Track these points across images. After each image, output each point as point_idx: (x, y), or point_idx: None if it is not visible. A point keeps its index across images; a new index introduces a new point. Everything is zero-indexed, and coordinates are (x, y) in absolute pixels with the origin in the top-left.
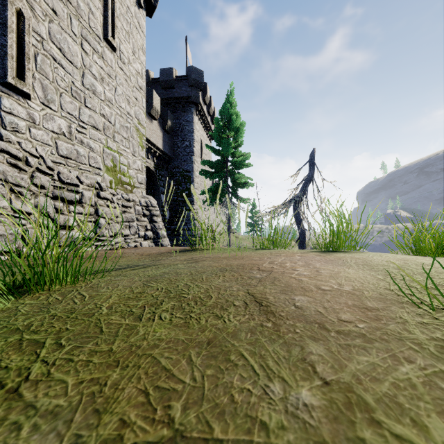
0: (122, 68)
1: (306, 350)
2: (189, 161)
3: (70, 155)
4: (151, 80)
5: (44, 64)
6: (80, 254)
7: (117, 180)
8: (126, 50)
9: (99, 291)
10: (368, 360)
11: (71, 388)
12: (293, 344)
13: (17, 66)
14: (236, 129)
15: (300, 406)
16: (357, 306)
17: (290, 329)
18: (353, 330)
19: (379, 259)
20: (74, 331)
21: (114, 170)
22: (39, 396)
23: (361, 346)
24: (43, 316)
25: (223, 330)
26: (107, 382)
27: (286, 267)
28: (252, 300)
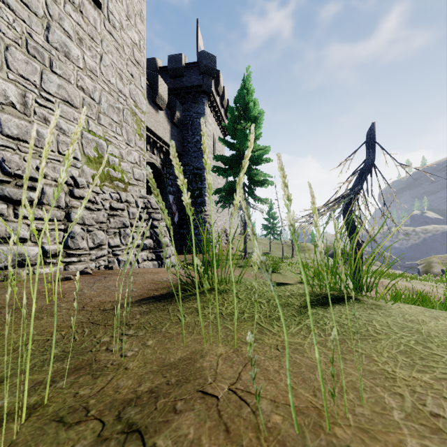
0: (111, 32)
1: None
2: (200, 157)
3: (24, 137)
4: (159, 68)
5: None
6: None
7: (104, 175)
8: (117, 11)
9: None
10: None
11: None
12: None
13: None
14: (254, 118)
15: None
16: None
17: None
18: None
19: None
20: None
21: (99, 161)
22: None
23: None
24: None
25: None
26: None
27: None
28: None
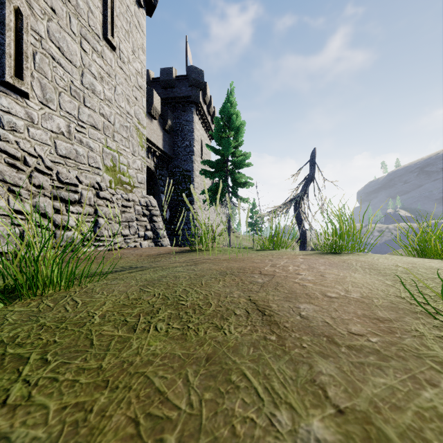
0: (122, 67)
1: (315, 369)
2: (189, 160)
3: (69, 155)
4: (151, 79)
5: (43, 63)
6: (78, 255)
7: (117, 180)
8: (126, 49)
9: (93, 296)
10: (385, 382)
11: (53, 414)
12: (301, 361)
13: (15, 65)
14: (237, 128)
15: (312, 442)
16: (368, 316)
17: (296, 343)
18: (365, 345)
19: (385, 263)
20: (62, 344)
21: (114, 170)
22: (16, 425)
23: (376, 365)
24: (31, 325)
25: (223, 344)
26: (94, 407)
27: (289, 271)
28: (254, 308)
